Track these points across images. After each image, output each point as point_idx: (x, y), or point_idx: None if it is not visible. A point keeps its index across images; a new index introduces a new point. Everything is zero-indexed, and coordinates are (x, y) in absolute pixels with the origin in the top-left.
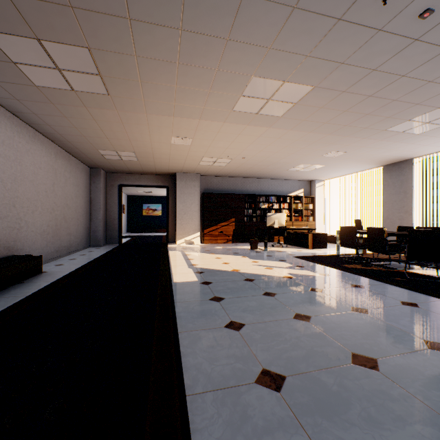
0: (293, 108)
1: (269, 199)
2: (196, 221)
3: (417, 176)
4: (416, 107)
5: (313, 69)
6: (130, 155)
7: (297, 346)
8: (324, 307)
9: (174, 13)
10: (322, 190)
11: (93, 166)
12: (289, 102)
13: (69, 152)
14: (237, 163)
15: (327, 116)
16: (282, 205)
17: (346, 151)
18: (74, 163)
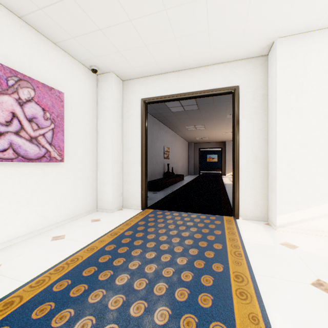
0: None
1: None
2: None
3: None
4: None
5: None
6: (206, 138)
7: None
8: None
9: (224, 120)
10: None
11: (190, 142)
12: None
13: (184, 139)
14: None
15: None
16: None
17: None
18: (185, 142)
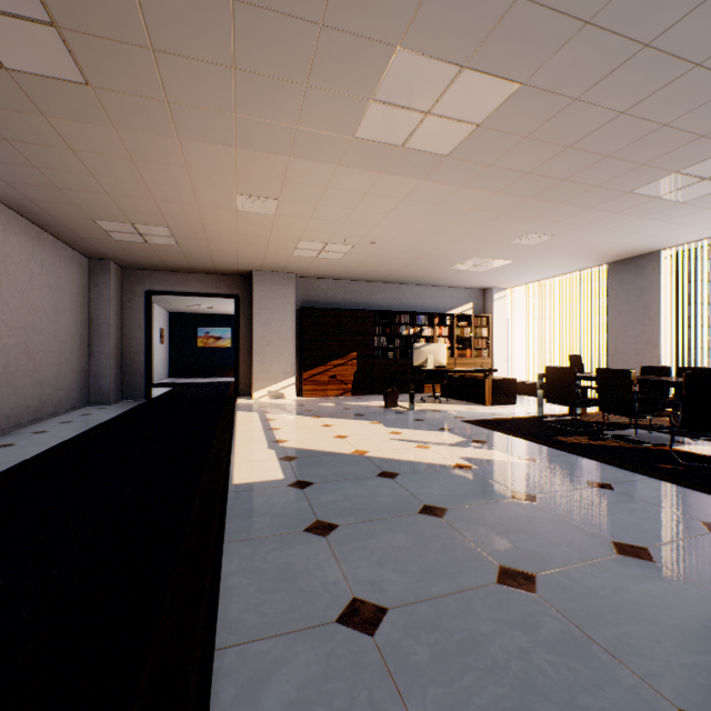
0: (473, 136)
1: (415, 320)
2: (289, 358)
3: (667, 280)
4: (699, 144)
5: (524, 37)
6: (162, 232)
7: (530, 690)
8: (556, 545)
9: None
10: (504, 306)
11: (95, 255)
12: (467, 120)
13: (39, 225)
14: (362, 253)
15: (534, 158)
16: (438, 329)
17: (553, 234)
18: (51, 246)
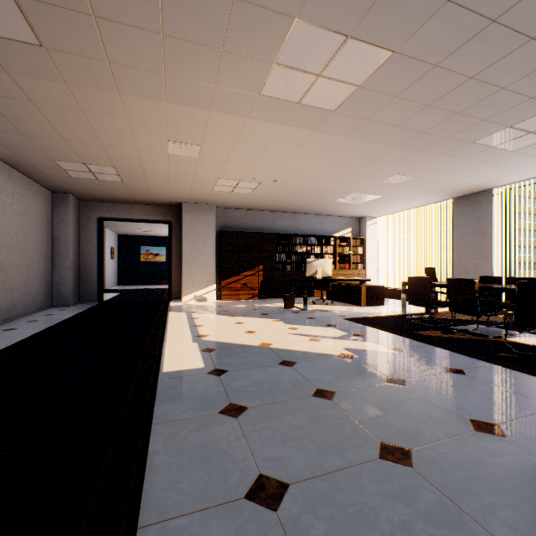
0: (355, 95)
1: (307, 241)
2: (211, 270)
3: (498, 211)
4: (528, 104)
5: (398, 11)
6: (109, 171)
7: None
8: (425, 423)
9: None
10: (374, 230)
11: (57, 189)
12: (350, 82)
13: (10, 164)
14: (266, 189)
15: (401, 114)
16: (325, 248)
17: (413, 175)
18: (21, 181)
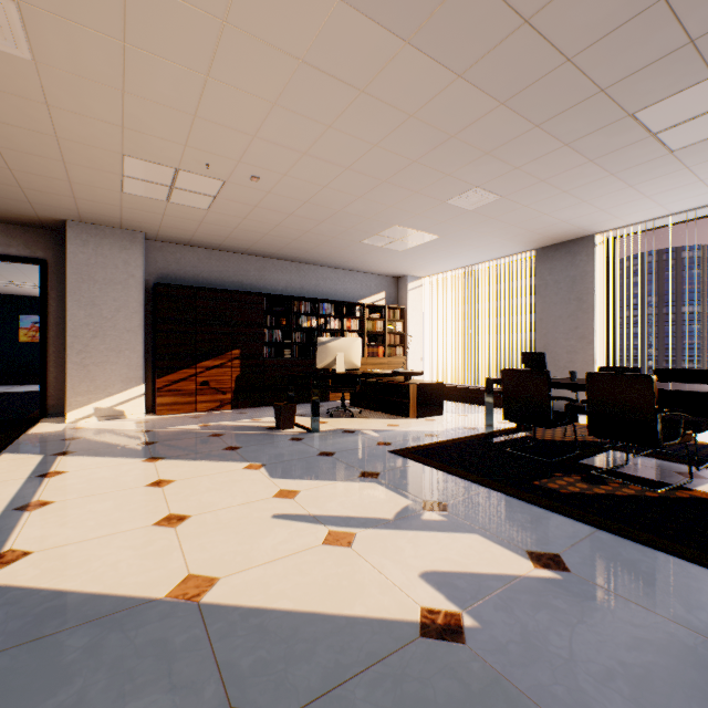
0: None
1: (319, 309)
2: (133, 357)
3: (600, 269)
4: None
5: None
6: None
7: None
8: None
9: None
10: (419, 297)
11: None
12: None
13: None
14: (240, 201)
15: None
16: (347, 322)
17: (501, 193)
18: None
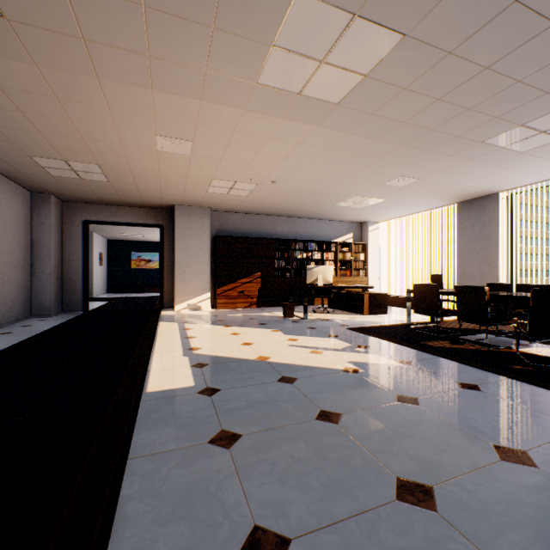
0: (361, 85)
1: (308, 246)
2: (205, 277)
3: (503, 216)
4: (543, 100)
5: None
6: (93, 169)
7: None
8: (445, 451)
9: None
10: (377, 236)
11: (36, 189)
12: (356, 70)
13: None
14: (264, 191)
15: (409, 108)
16: (326, 254)
17: (418, 177)
18: None
